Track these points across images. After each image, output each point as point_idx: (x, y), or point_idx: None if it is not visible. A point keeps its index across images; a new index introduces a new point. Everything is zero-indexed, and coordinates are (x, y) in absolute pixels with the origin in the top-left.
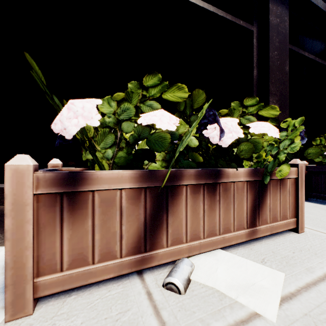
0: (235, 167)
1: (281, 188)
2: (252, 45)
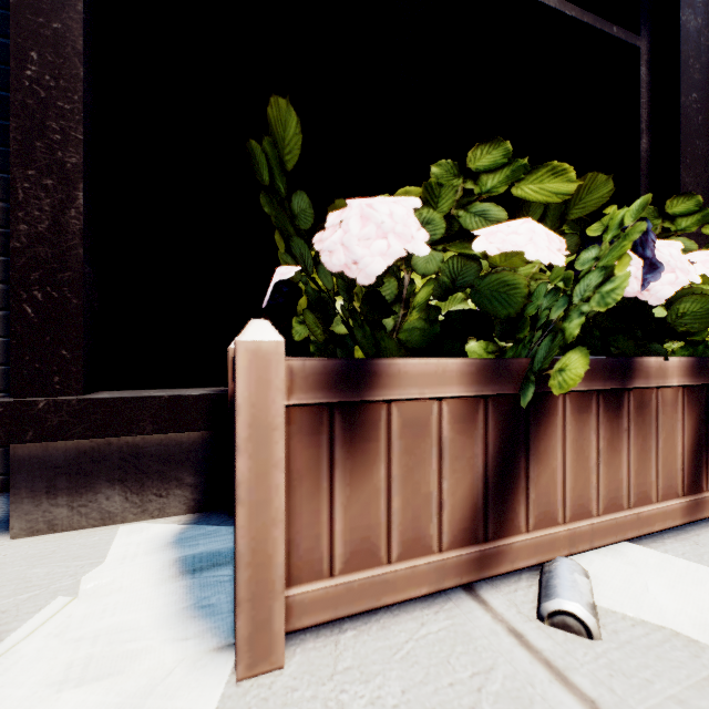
0: (660, 353)
1: None
2: (638, 80)
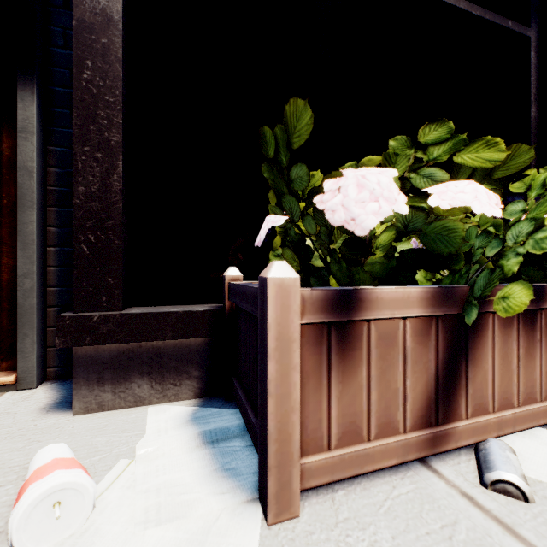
0: None
1: None
2: (528, 62)
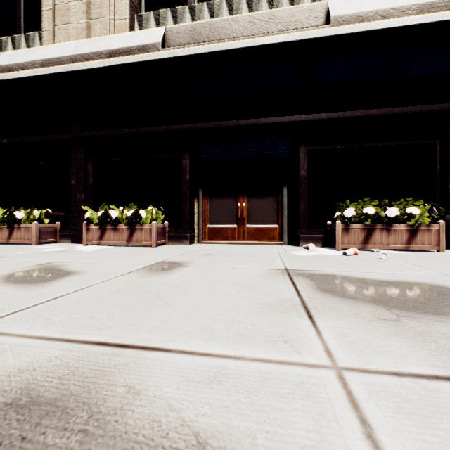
0: (398, 223)
1: (427, 232)
2: (436, 150)
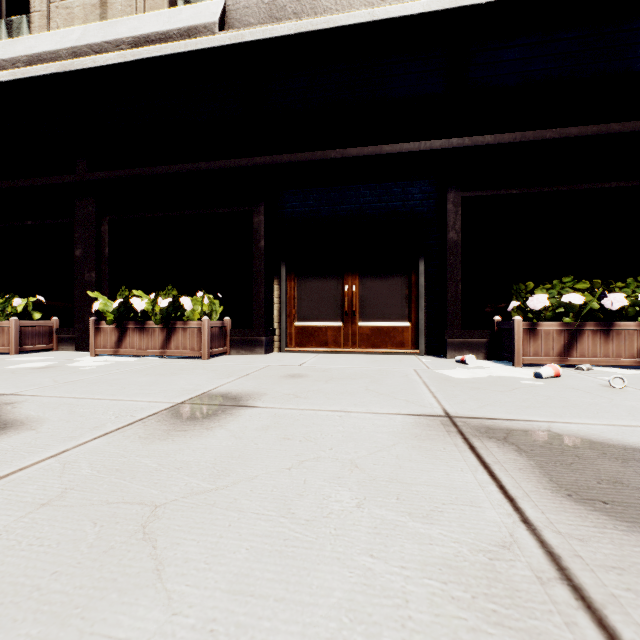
0: (625, 321)
1: None
2: None
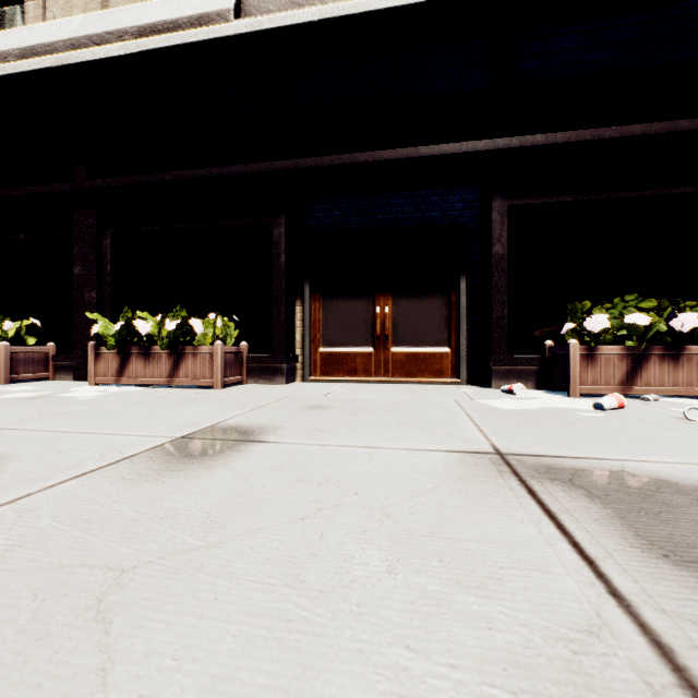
0: (697, 344)
1: None
2: None
